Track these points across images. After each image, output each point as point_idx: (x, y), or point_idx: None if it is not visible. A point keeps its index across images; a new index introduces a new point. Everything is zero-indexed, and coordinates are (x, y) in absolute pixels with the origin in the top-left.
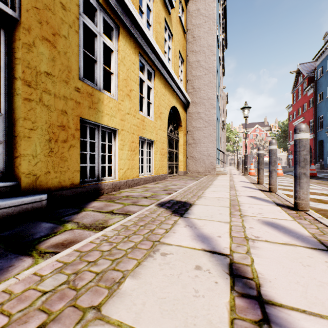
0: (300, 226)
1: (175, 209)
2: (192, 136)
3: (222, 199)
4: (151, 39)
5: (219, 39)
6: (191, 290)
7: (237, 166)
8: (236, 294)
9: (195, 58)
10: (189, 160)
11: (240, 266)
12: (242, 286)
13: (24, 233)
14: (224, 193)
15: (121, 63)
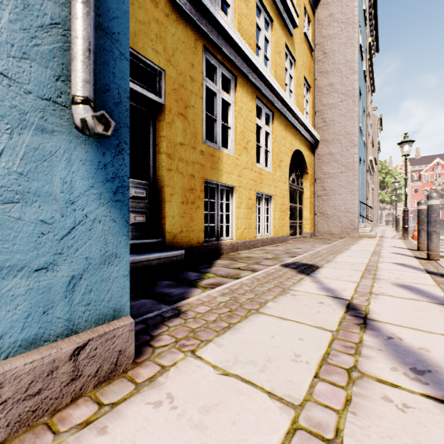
0: (438, 290)
1: (300, 270)
2: (323, 185)
3: (357, 264)
4: (270, 78)
5: (363, 46)
6: (315, 310)
7: (396, 225)
8: (347, 314)
9: (327, 81)
10: (318, 217)
11: (356, 305)
12: (353, 312)
13: (181, 277)
14: (361, 259)
15: (238, 115)
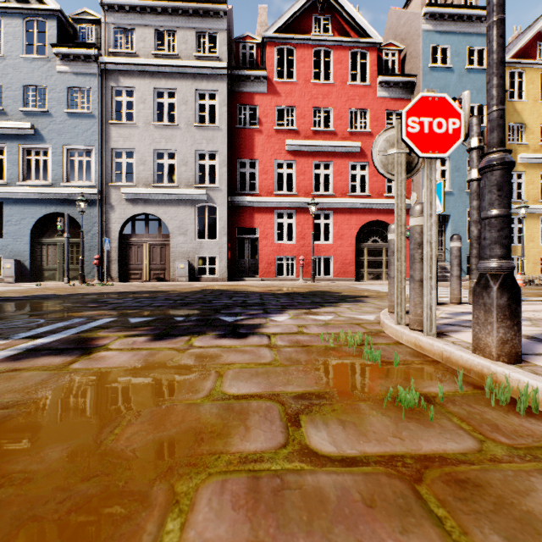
0: None
1: None
2: None
3: None
4: None
5: None
6: None
7: None
8: None
9: None
10: None
11: None
12: None
13: None
14: None
15: (527, 229)
